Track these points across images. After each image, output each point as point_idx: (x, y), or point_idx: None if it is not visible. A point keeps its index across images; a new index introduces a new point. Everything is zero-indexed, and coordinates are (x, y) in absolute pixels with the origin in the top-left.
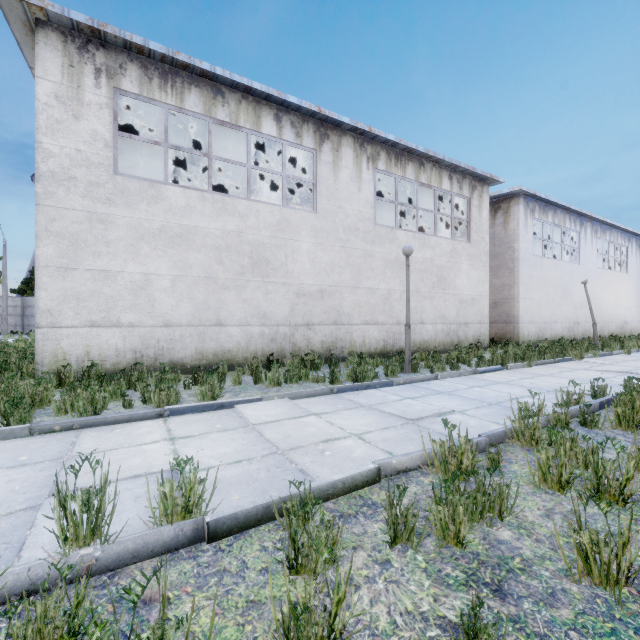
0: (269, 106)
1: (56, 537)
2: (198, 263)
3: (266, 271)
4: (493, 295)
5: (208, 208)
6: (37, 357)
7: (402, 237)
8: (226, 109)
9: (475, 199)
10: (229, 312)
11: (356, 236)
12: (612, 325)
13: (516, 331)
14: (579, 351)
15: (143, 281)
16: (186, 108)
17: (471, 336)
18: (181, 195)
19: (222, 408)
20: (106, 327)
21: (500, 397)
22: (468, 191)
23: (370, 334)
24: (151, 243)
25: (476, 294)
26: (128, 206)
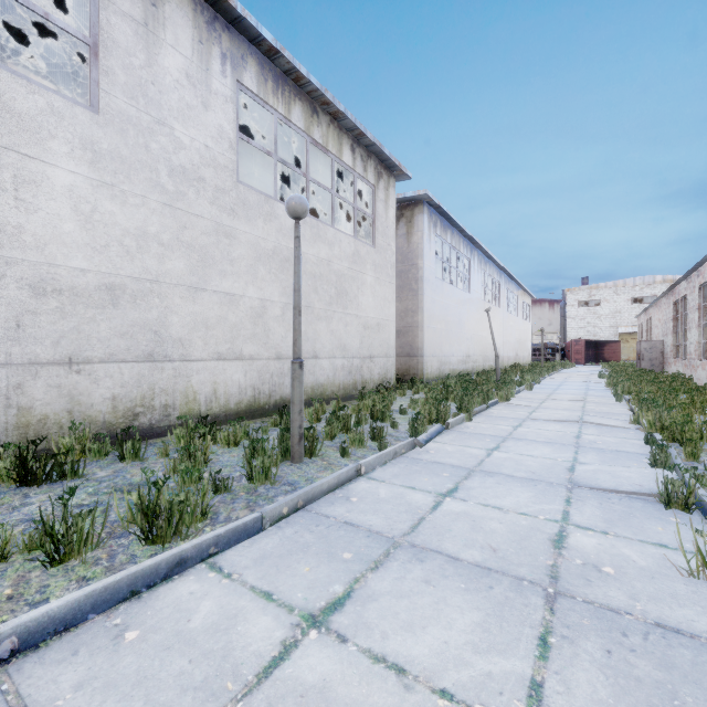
0: None
1: None
2: None
3: None
4: (395, 322)
5: None
6: None
7: (285, 216)
8: None
9: (381, 191)
10: None
11: (199, 191)
12: (491, 358)
13: (421, 366)
14: (505, 391)
15: None
16: None
17: (377, 374)
18: None
19: None
20: None
21: (527, 540)
22: (374, 177)
23: (228, 377)
24: None
25: (382, 318)
26: None
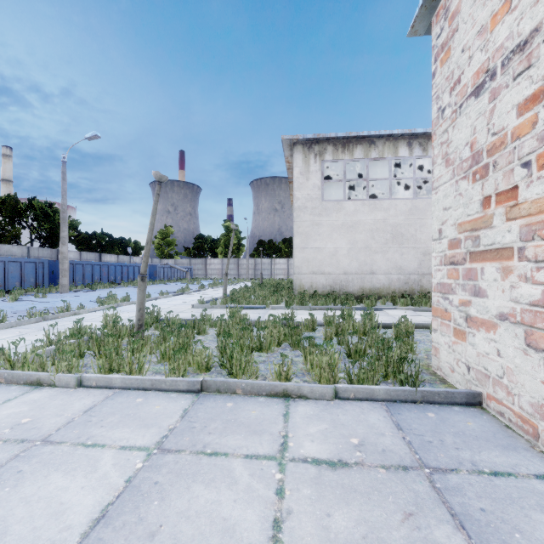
0: (403, 139)
1: (342, 319)
2: (361, 240)
3: (401, 241)
4: None
5: (366, 209)
6: (294, 287)
7: None
8: (376, 151)
9: None
10: (378, 266)
11: None
12: None
13: None
14: None
15: (334, 251)
16: (354, 158)
17: None
18: (352, 205)
19: (376, 310)
20: (318, 274)
21: None
22: None
23: None
24: (338, 232)
25: None
26: (327, 215)
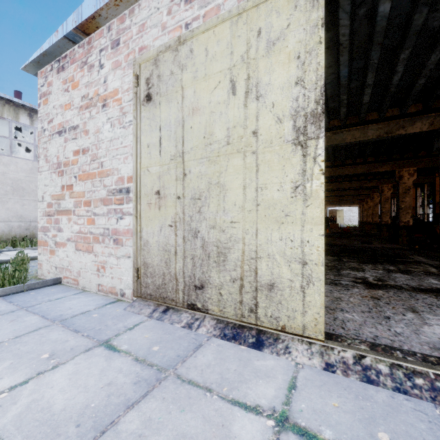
0: (25, 109)
1: None
2: None
3: (23, 194)
4: None
5: None
6: None
7: None
8: None
9: None
10: None
11: None
12: None
13: None
14: None
15: None
16: None
17: None
18: None
19: None
20: None
21: None
22: None
23: None
24: None
25: None
26: None
